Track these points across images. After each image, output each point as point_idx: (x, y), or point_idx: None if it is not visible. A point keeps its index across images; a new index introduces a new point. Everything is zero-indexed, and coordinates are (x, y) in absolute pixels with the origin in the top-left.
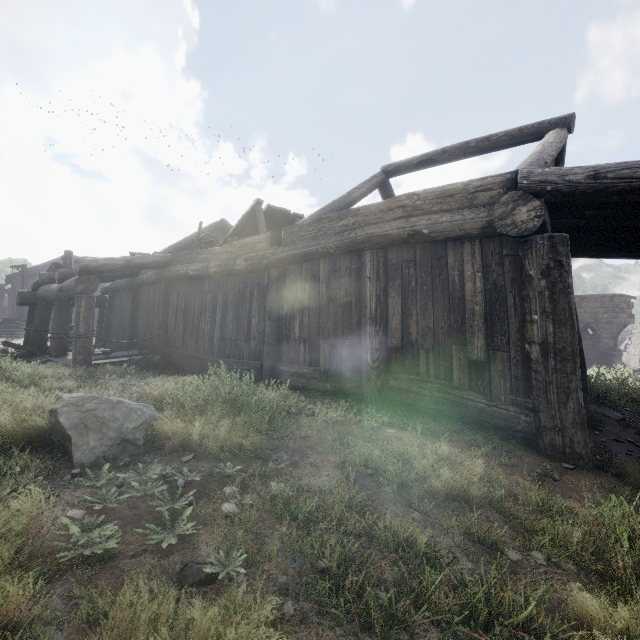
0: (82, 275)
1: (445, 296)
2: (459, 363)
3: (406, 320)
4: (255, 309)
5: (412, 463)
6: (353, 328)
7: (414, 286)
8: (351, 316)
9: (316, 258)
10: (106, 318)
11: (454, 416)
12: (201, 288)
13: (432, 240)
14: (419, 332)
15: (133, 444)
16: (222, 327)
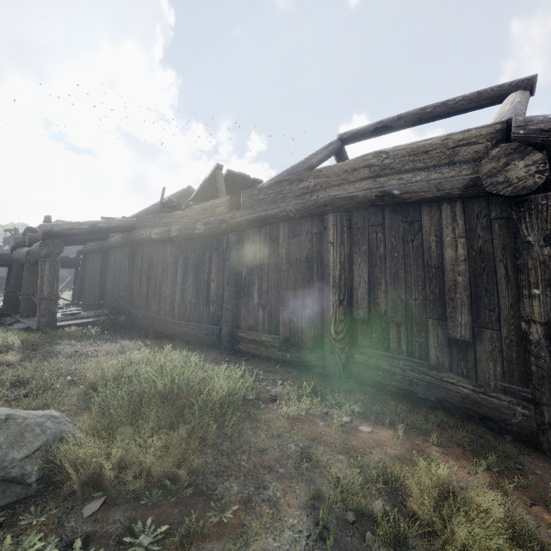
0: (46, 239)
1: (419, 264)
2: (437, 340)
3: (373, 289)
4: (214, 273)
5: (407, 501)
6: (314, 296)
7: (382, 252)
8: (312, 283)
9: (275, 222)
10: (79, 278)
11: (431, 400)
12: (163, 251)
13: (404, 202)
14: (389, 303)
15: (19, 483)
16: (182, 290)
